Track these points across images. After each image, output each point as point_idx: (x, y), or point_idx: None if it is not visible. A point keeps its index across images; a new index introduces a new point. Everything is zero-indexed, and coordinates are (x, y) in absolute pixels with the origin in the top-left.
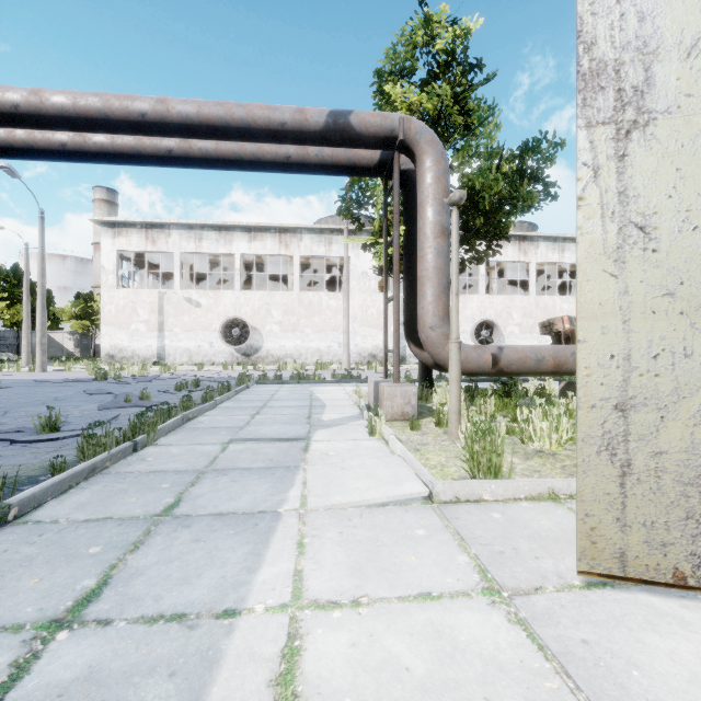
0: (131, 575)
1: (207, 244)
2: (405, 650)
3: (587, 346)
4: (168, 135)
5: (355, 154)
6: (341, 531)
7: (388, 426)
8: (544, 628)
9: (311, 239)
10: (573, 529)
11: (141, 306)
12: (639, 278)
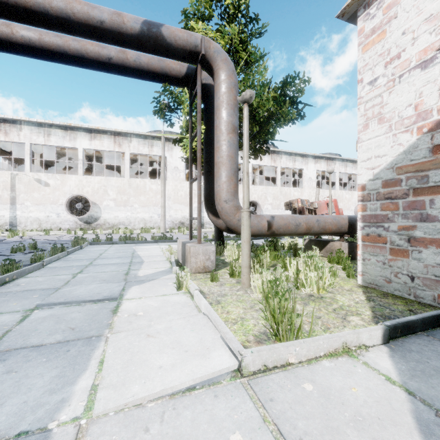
0: None
1: (55, 139)
2: None
3: None
4: None
5: (167, 66)
6: None
7: (193, 279)
8: None
9: (138, 142)
10: (385, 397)
11: None
12: None
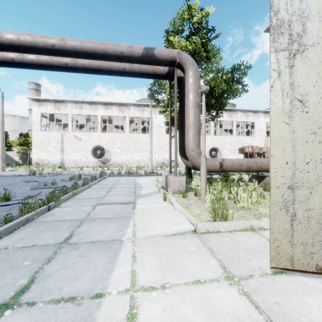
0: (46, 276)
1: (85, 110)
2: (190, 312)
3: (275, 158)
4: (65, 56)
5: (156, 69)
6: (153, 249)
7: (172, 196)
8: (257, 296)
9: (134, 109)
10: (263, 245)
11: (52, 139)
12: (299, 125)
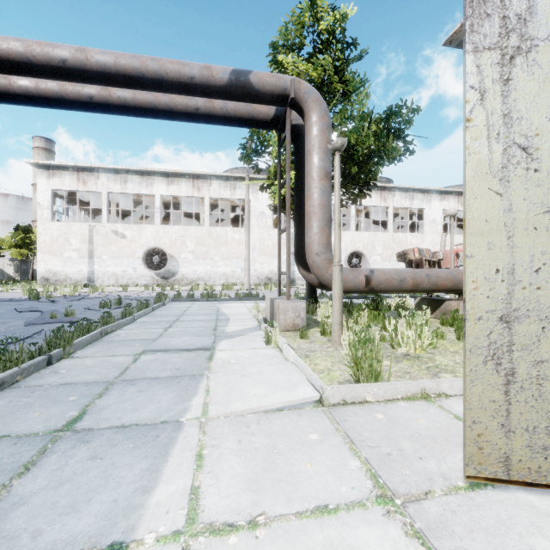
0: (13, 505)
1: (131, 186)
2: None
3: (474, 261)
4: (87, 81)
5: (254, 110)
6: (239, 440)
7: (281, 336)
8: (441, 540)
9: (219, 184)
10: (447, 427)
11: (73, 236)
12: (522, 196)
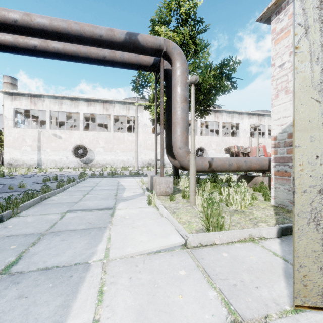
0: None
1: (65, 107)
2: None
3: (301, 150)
4: (32, 35)
5: (140, 59)
6: (130, 277)
7: (158, 199)
8: None
9: (119, 107)
10: (269, 261)
11: (28, 137)
12: None
